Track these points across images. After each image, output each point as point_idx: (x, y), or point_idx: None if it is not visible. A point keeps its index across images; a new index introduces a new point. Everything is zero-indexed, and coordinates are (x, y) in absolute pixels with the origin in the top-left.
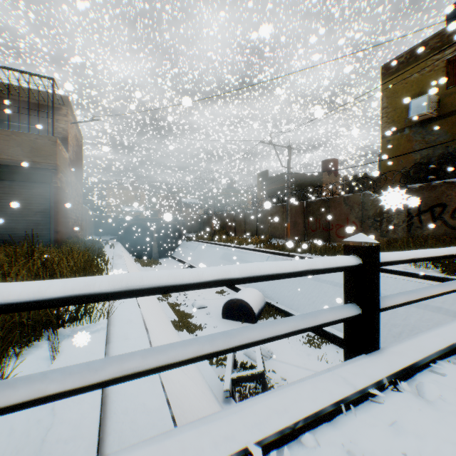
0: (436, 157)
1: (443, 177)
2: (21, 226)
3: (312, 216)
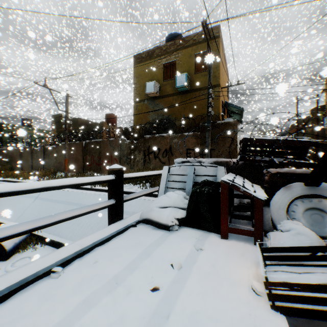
0: (159, 121)
1: (162, 133)
2: None
3: (89, 153)
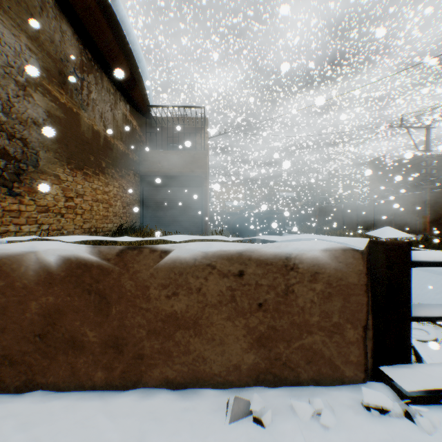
0: None
1: None
2: (184, 219)
3: None
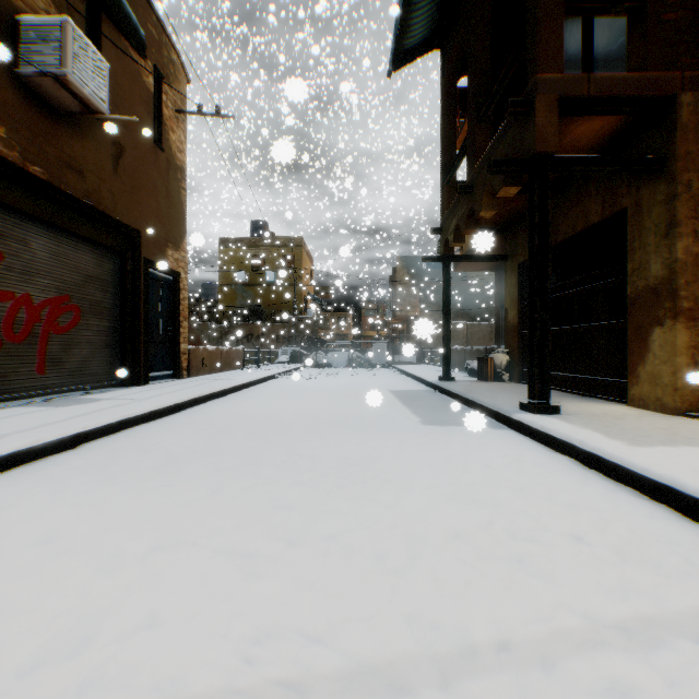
0: (248, 307)
1: (251, 318)
2: None
3: None
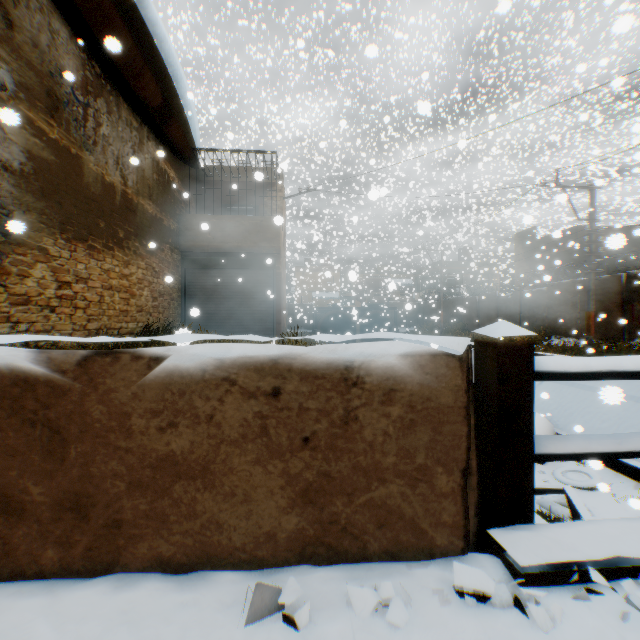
0: None
1: None
2: (247, 317)
3: (638, 298)
